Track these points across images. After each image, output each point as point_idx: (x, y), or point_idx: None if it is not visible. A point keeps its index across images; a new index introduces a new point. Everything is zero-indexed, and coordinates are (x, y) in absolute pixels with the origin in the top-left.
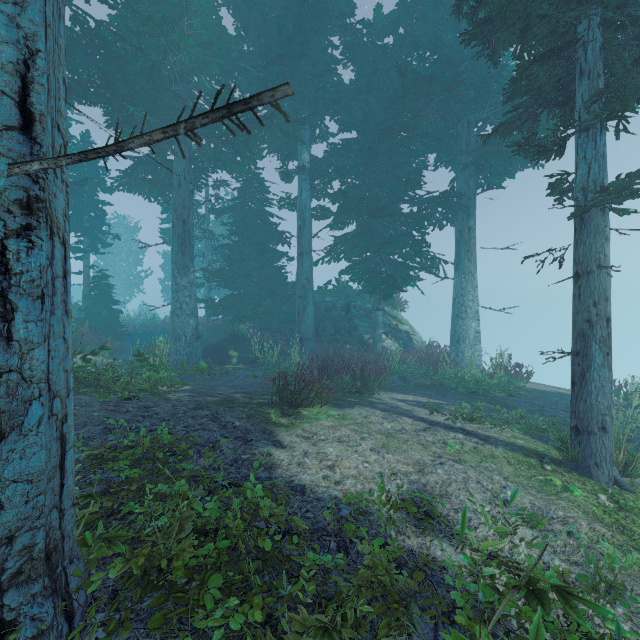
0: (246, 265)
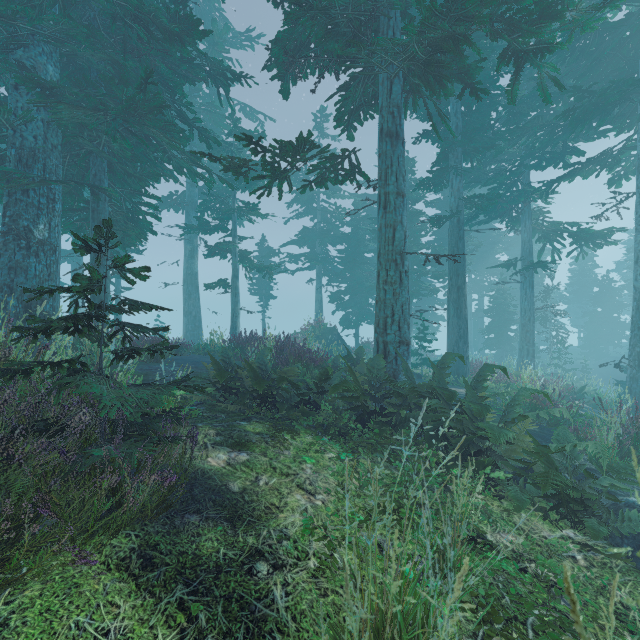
0: None
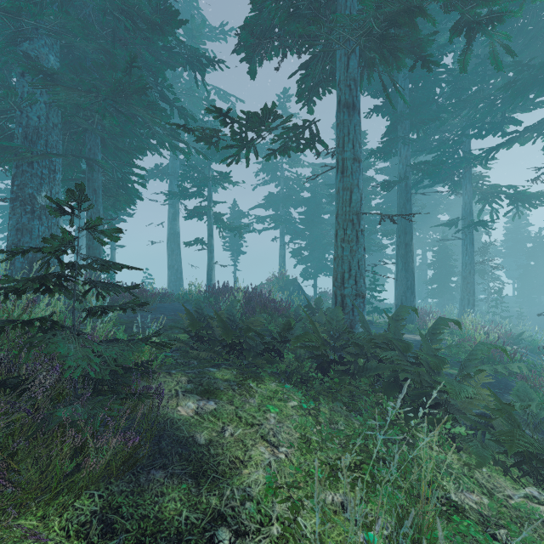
0: None
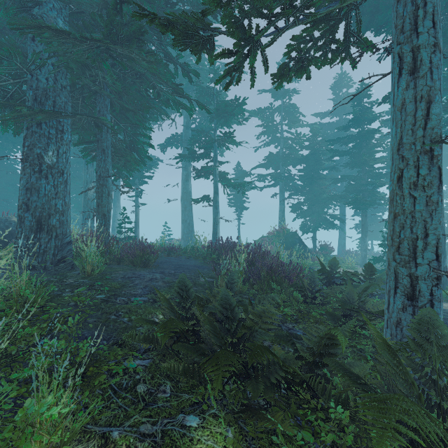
0: (3, 194)
